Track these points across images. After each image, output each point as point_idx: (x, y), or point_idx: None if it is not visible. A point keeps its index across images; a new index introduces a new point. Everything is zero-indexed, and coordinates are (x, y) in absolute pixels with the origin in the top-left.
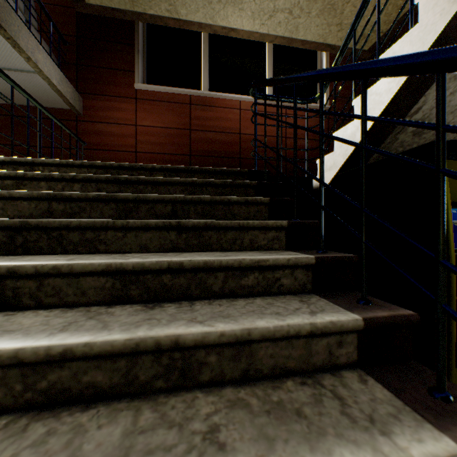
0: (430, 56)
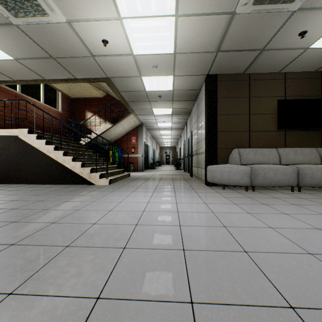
0: (108, 141)
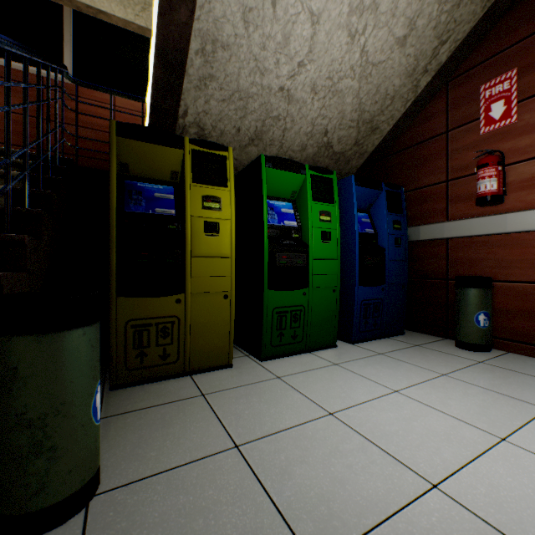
0: None
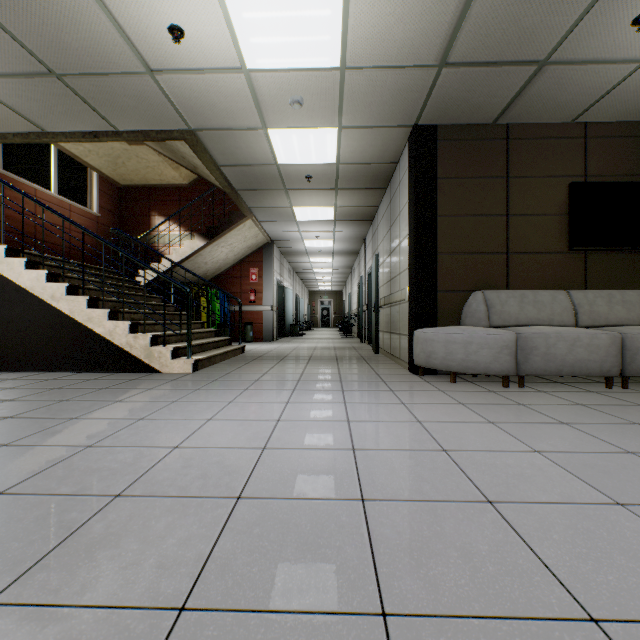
0: (198, 276)
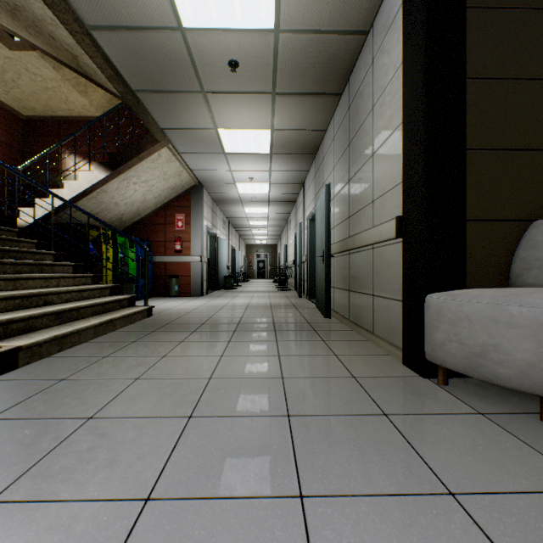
0: (88, 214)
